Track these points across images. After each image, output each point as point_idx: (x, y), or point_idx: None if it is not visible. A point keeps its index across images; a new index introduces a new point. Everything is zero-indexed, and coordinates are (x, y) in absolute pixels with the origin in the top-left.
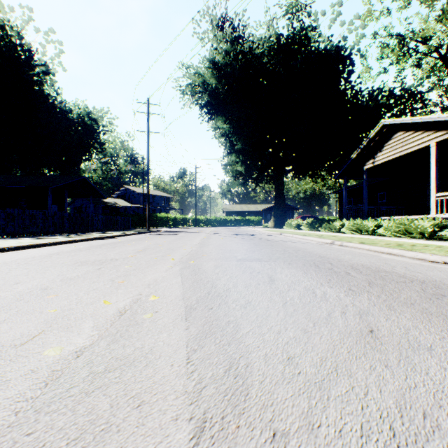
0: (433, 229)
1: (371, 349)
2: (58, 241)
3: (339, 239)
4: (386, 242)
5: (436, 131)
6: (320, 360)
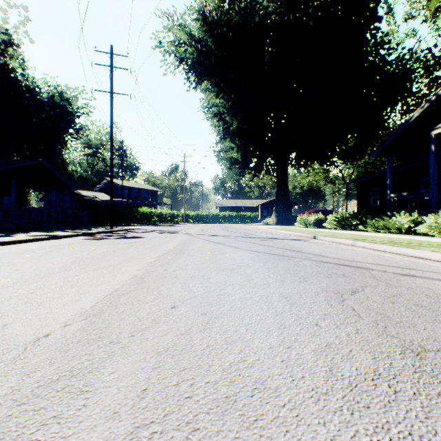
0: None
1: None
2: None
3: None
4: None
5: None
6: None
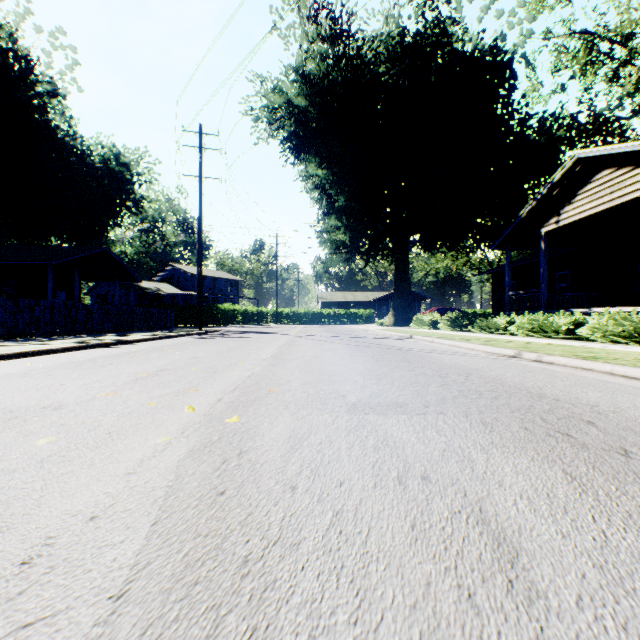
0: None
1: None
2: (8, 353)
3: (525, 348)
4: (625, 355)
5: None
6: None
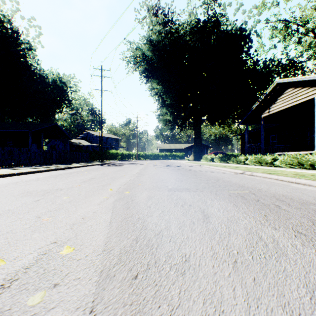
0: None
1: None
2: (24, 172)
3: (248, 170)
4: (288, 172)
5: None
6: None
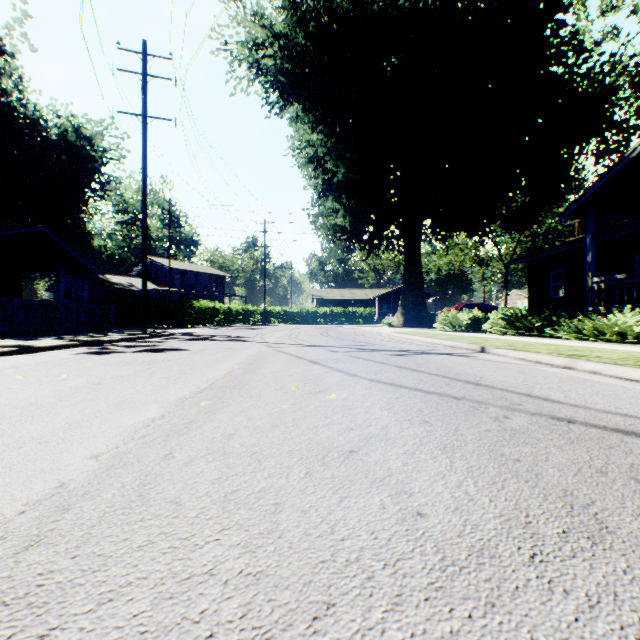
0: None
1: None
2: None
3: None
4: None
5: None
6: None
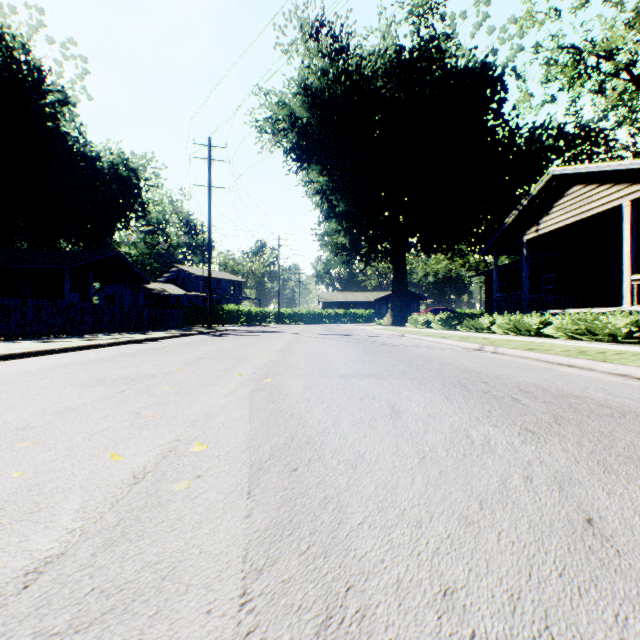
0: (630, 329)
1: (603, 568)
2: (72, 347)
3: (490, 343)
4: (562, 348)
5: (631, 184)
6: (510, 597)
